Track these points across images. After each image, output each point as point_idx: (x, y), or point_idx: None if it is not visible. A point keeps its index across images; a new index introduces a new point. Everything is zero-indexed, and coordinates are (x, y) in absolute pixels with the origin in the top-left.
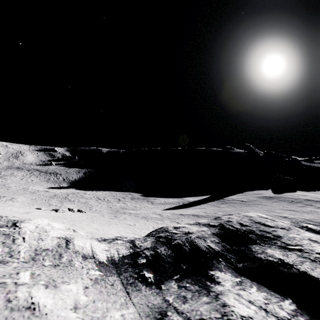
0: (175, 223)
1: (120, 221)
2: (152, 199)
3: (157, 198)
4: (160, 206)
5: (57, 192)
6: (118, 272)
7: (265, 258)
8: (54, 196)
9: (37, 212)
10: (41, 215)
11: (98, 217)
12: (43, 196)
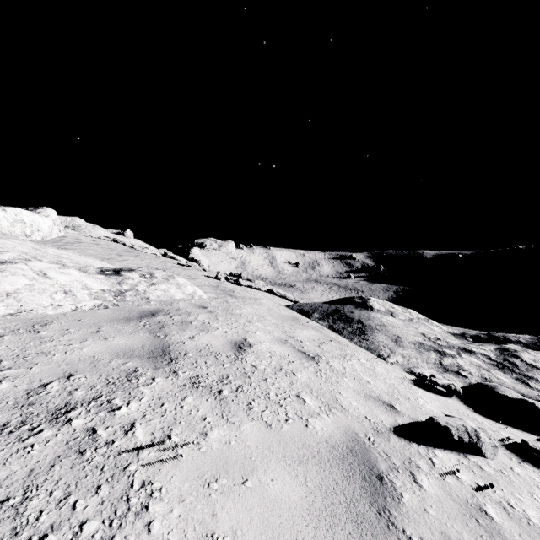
0: None
1: None
2: None
3: None
4: None
5: None
6: (453, 335)
7: None
8: None
9: None
10: None
11: None
12: None
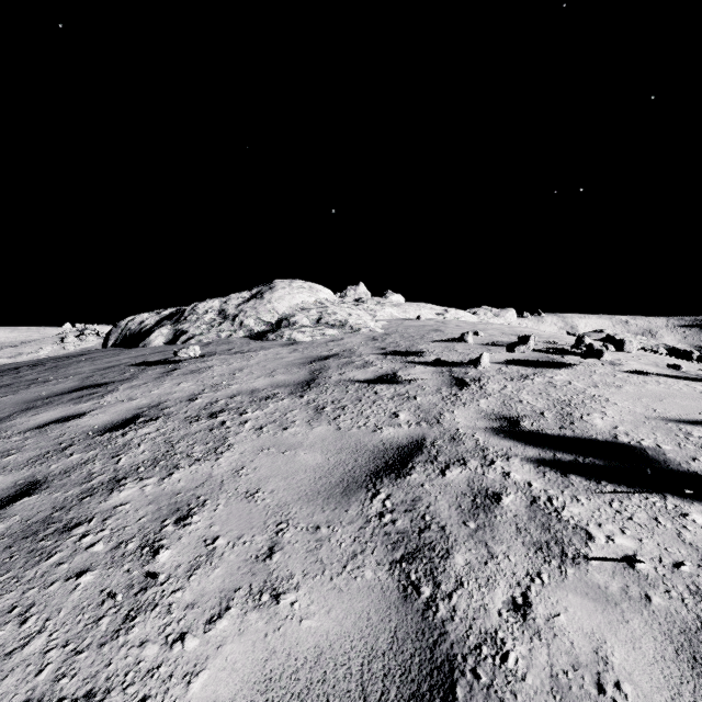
0: None
1: None
2: None
3: None
4: None
5: None
6: None
7: None
8: None
9: None
10: None
11: None
12: None
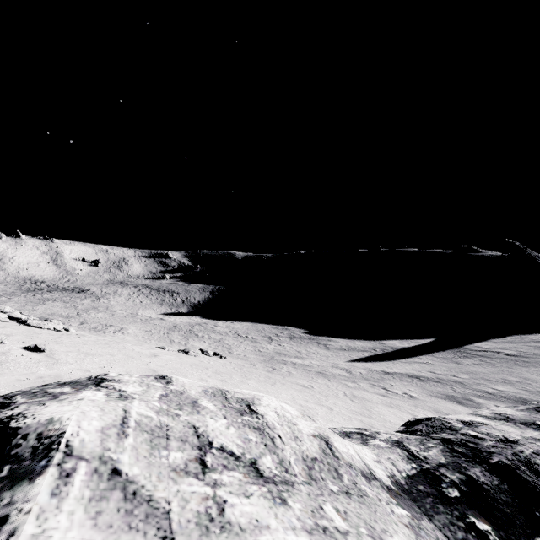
0: (380, 389)
1: (285, 378)
2: (324, 340)
3: (333, 339)
4: (342, 354)
5: (177, 322)
6: (423, 510)
7: None
8: (174, 327)
9: (164, 354)
10: (173, 360)
11: (248, 368)
12: (159, 327)
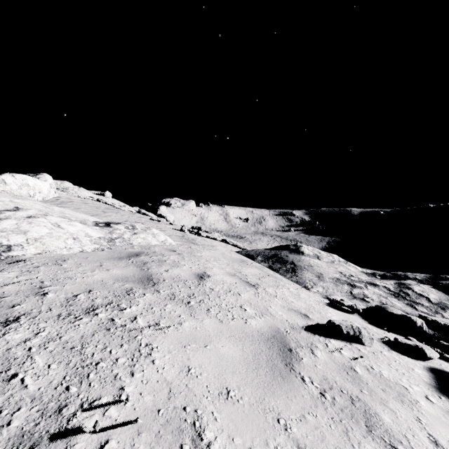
0: None
1: None
2: None
3: None
4: None
5: None
6: (366, 274)
7: (441, 282)
8: None
9: None
10: None
11: None
12: None
